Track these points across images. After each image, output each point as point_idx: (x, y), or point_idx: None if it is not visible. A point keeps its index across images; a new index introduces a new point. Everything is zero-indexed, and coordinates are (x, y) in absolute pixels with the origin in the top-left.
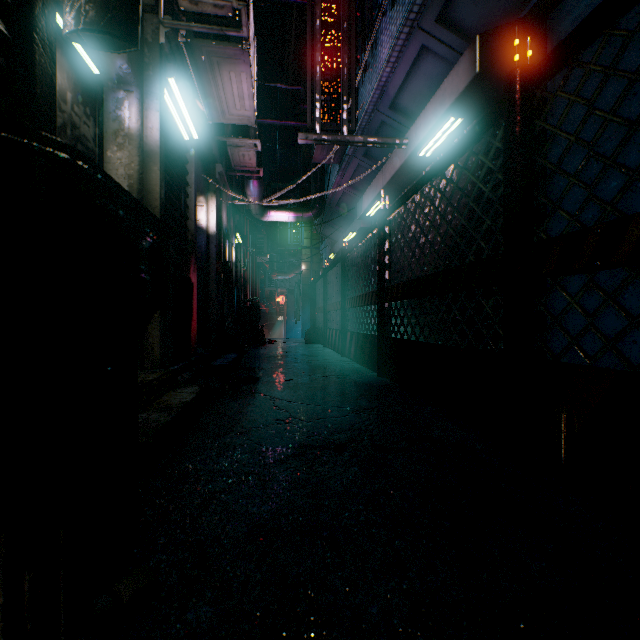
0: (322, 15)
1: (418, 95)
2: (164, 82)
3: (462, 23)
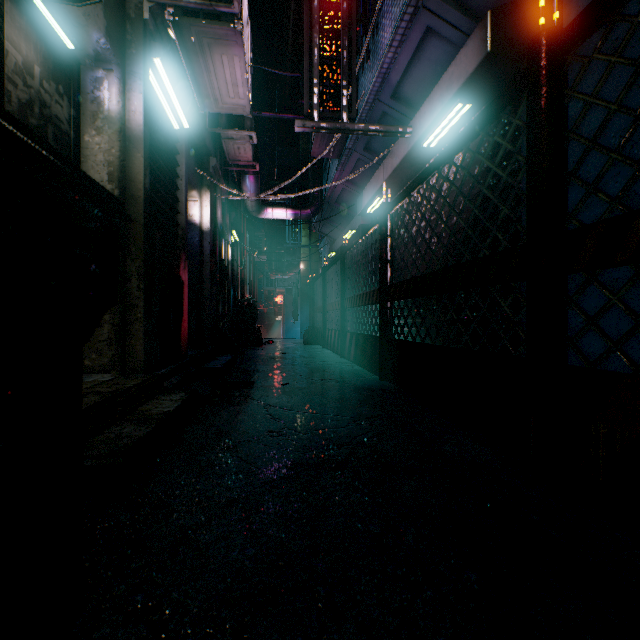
0: None
1: (422, 83)
2: (149, 62)
3: (471, 1)
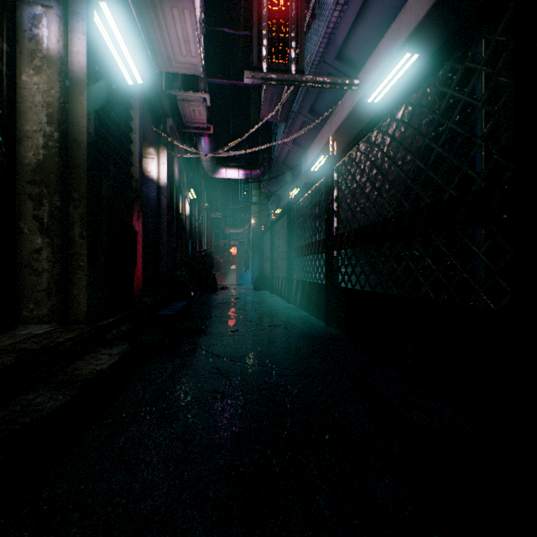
0: None
1: (366, 42)
2: (93, 4)
3: None
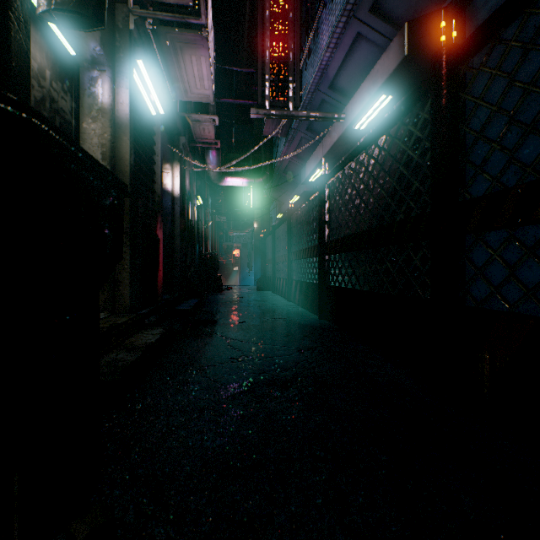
0: (271, 6)
1: (354, 76)
2: (133, 63)
3: (392, 13)
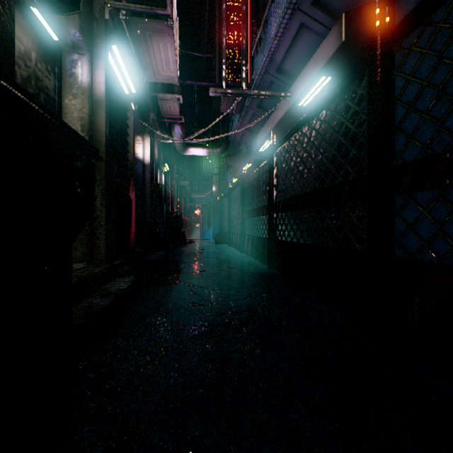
0: (227, 1)
1: (297, 61)
2: (108, 48)
3: (331, 6)
